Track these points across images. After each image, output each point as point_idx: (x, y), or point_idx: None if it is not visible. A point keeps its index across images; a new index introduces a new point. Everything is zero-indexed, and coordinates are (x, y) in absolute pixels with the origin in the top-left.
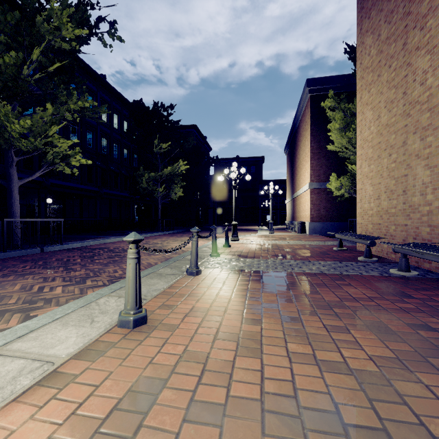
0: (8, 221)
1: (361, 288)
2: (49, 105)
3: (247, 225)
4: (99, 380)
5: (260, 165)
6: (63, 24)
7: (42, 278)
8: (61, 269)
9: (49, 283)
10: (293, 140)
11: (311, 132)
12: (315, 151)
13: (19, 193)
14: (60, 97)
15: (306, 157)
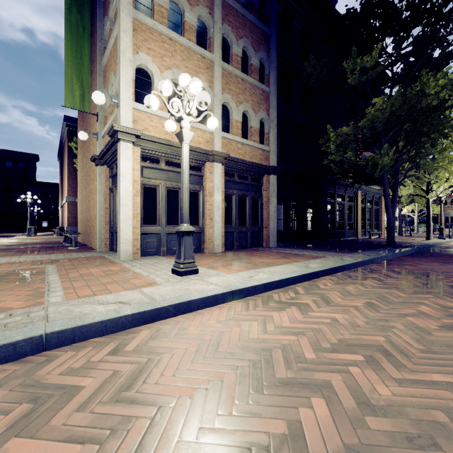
0: None
1: (38, 248)
2: None
3: (12, 232)
4: None
5: (32, 164)
6: None
7: None
8: None
9: None
10: (62, 154)
11: (69, 157)
12: (72, 172)
13: None
14: None
15: (67, 175)
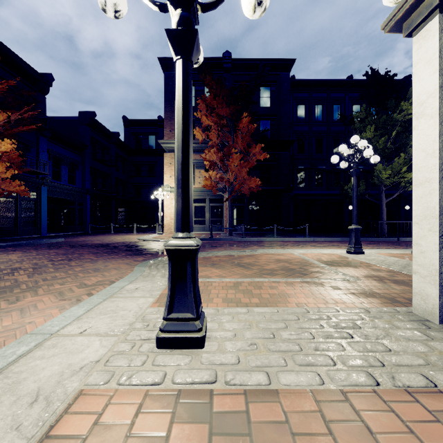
0: (380, 223)
1: None
2: (402, 154)
3: None
4: (399, 256)
5: None
6: (408, 109)
7: (394, 247)
8: (404, 246)
9: (396, 248)
10: None
11: None
12: None
13: (386, 204)
14: (410, 143)
15: None
